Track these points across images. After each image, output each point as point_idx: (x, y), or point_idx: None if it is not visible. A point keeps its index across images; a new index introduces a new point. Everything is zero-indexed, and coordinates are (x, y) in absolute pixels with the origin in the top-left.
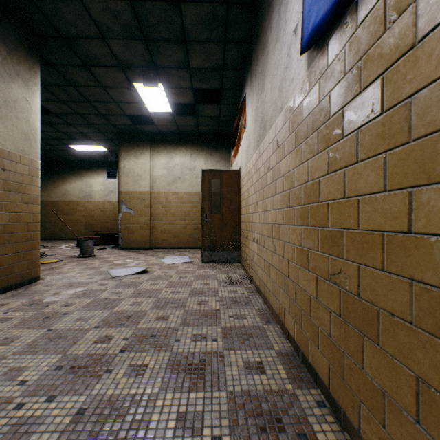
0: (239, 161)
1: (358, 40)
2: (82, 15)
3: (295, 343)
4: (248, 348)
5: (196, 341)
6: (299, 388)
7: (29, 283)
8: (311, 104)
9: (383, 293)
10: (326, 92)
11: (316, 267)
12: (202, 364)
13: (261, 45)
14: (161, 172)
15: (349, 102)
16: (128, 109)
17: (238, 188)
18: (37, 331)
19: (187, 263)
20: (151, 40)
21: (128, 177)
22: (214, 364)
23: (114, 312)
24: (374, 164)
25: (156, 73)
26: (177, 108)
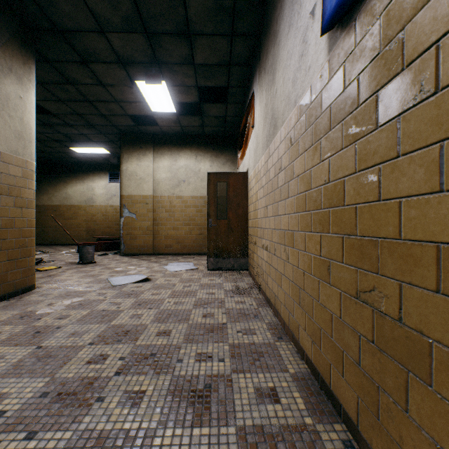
0: (246, 163)
1: (399, 6)
2: (78, 6)
3: (313, 365)
4: (259, 371)
5: (201, 361)
6: (320, 423)
7: (23, 292)
8: (333, 92)
9: (438, 321)
10: (354, 76)
11: (340, 281)
12: (207, 390)
13: (271, 36)
14: (165, 175)
15: (386, 84)
16: (130, 109)
17: (246, 191)
18: (25, 349)
19: (191, 270)
20: (153, 34)
21: (130, 180)
22: (221, 391)
23: (111, 326)
24: (424, 157)
25: (159, 70)
26: (181, 108)
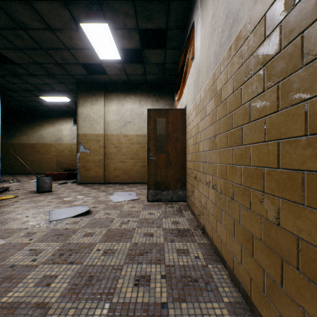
0: (184, 101)
1: None
2: None
3: None
4: None
5: None
6: None
7: None
8: None
9: None
10: None
11: None
12: None
13: None
14: (114, 117)
15: None
16: (80, 57)
17: (184, 126)
18: None
19: (133, 201)
20: None
21: (85, 122)
22: None
23: None
24: None
25: (100, 9)
26: (126, 58)
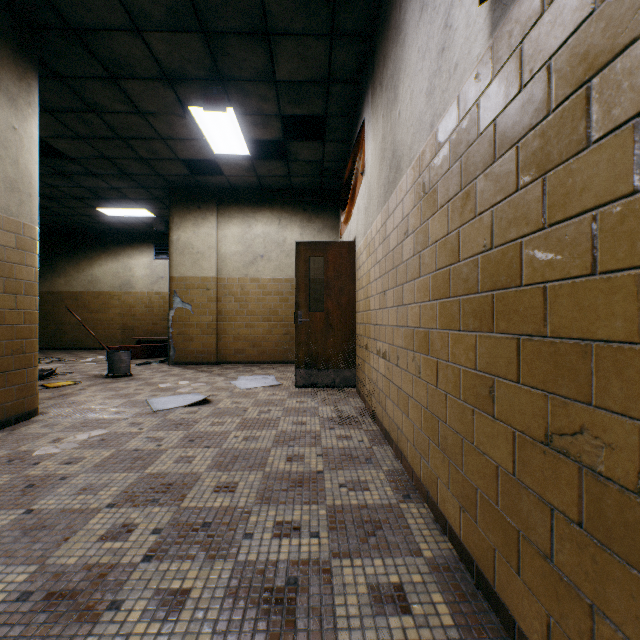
0: (353, 229)
1: None
2: None
3: (463, 546)
4: (375, 554)
5: (282, 536)
6: None
7: (19, 421)
8: (501, 97)
9: None
10: (541, 62)
11: (513, 412)
12: (291, 589)
13: (392, 31)
14: (234, 247)
15: (609, 63)
16: (182, 150)
17: (352, 270)
18: (6, 514)
19: (272, 388)
20: (214, 34)
21: (183, 255)
22: (314, 590)
23: (145, 476)
24: None
25: (223, 90)
26: (258, 150)
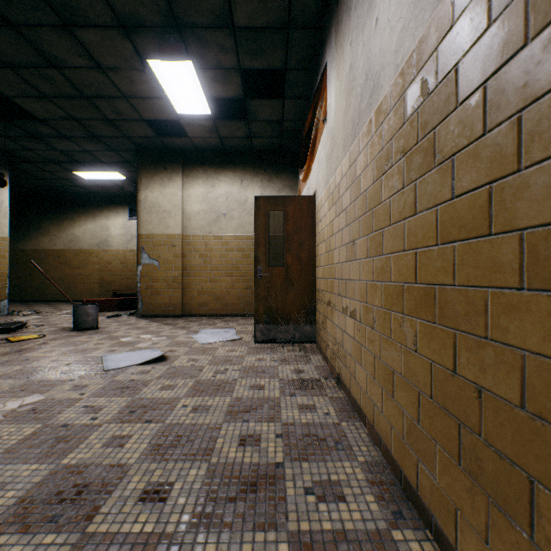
0: (313, 183)
1: None
2: None
3: None
4: None
5: None
6: None
7: None
8: None
9: None
10: None
11: None
12: None
13: None
14: (199, 206)
15: None
16: (145, 110)
17: (312, 224)
18: None
19: (231, 342)
20: None
21: (151, 214)
22: None
23: (60, 469)
24: None
25: (180, 40)
26: (220, 112)
